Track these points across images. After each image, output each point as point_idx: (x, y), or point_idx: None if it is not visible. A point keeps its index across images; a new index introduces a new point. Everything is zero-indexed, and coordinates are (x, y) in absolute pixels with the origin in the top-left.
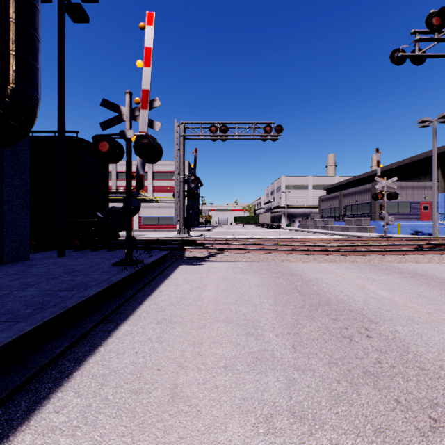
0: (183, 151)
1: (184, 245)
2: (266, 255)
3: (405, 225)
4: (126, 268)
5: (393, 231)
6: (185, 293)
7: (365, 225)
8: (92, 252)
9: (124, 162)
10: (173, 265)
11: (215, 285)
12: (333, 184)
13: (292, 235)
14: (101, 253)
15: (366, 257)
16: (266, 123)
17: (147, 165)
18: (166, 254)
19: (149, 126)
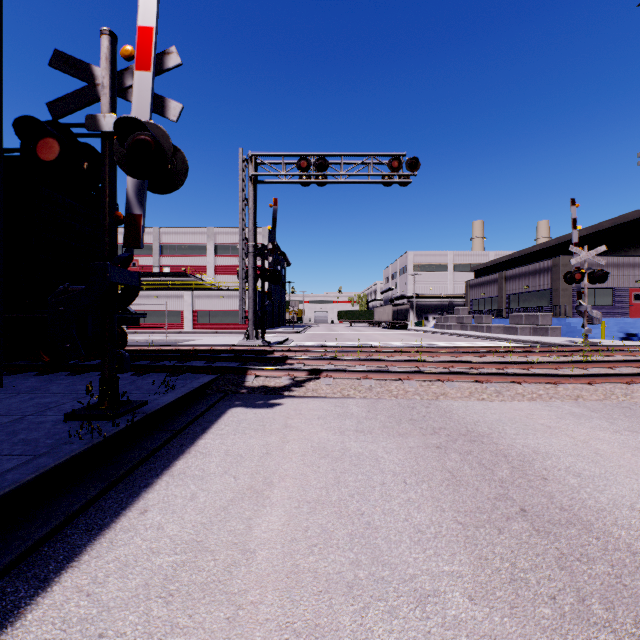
0: (254, 201)
1: (250, 360)
2: (402, 383)
3: (609, 325)
4: (93, 425)
5: (591, 335)
6: (207, 521)
7: (544, 324)
8: (66, 378)
9: (171, 229)
10: (216, 407)
11: (295, 479)
12: (486, 263)
13: (429, 340)
14: (83, 380)
15: (597, 388)
16: (392, 155)
17: (205, 234)
18: (207, 383)
19: (157, 111)
